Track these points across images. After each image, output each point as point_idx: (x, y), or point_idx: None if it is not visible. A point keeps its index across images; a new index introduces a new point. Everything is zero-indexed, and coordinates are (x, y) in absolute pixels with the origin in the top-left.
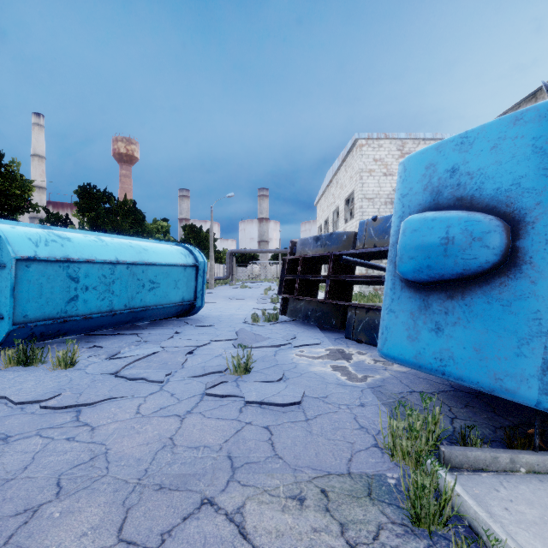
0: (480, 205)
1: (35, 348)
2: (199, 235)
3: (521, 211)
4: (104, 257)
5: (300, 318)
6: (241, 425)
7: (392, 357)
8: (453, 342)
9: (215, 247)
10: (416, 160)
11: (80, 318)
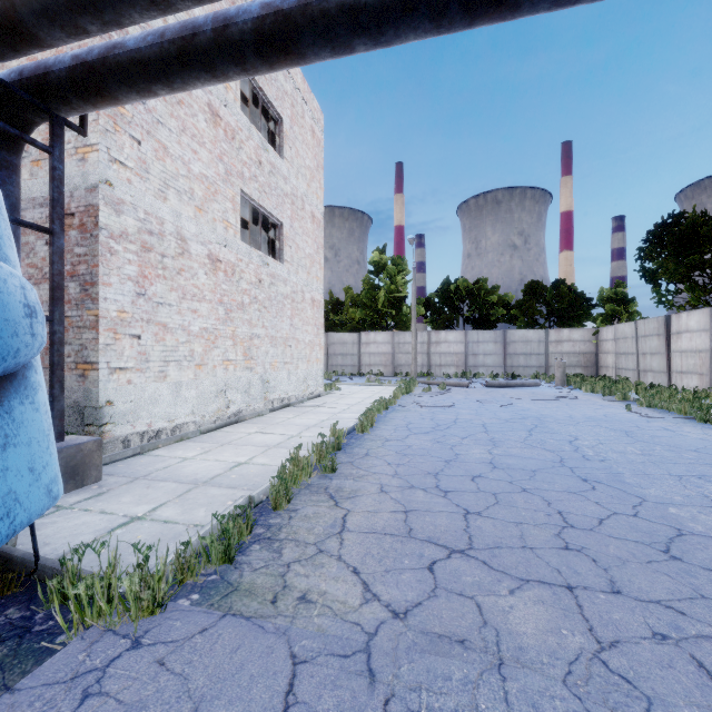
0: None
1: None
2: None
3: None
4: None
5: None
6: None
7: None
8: (13, 476)
9: None
10: None
11: None
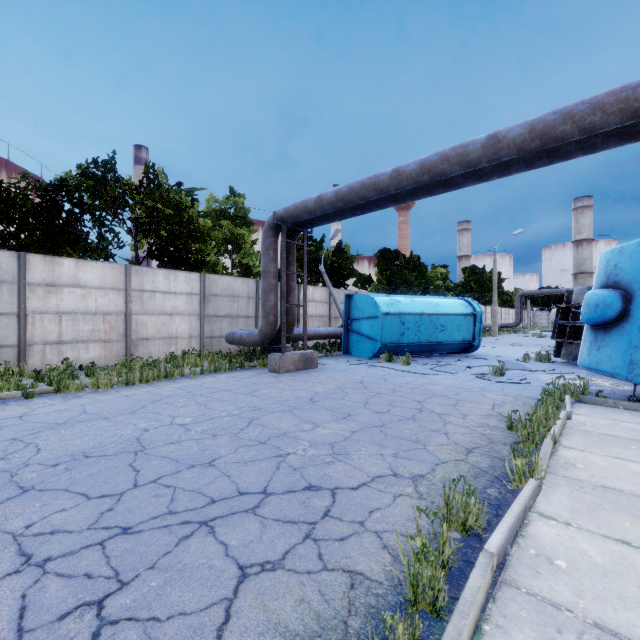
0: (621, 287)
1: (393, 355)
2: (482, 276)
3: (633, 291)
4: (416, 311)
5: (570, 359)
6: (490, 385)
7: (581, 366)
8: (602, 355)
9: (501, 289)
10: (604, 256)
11: (405, 344)
